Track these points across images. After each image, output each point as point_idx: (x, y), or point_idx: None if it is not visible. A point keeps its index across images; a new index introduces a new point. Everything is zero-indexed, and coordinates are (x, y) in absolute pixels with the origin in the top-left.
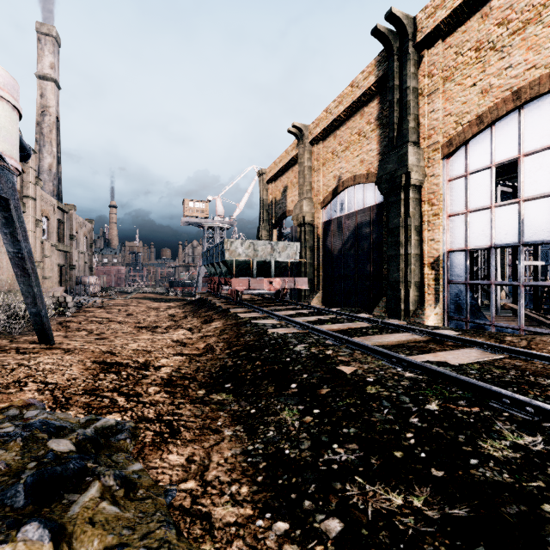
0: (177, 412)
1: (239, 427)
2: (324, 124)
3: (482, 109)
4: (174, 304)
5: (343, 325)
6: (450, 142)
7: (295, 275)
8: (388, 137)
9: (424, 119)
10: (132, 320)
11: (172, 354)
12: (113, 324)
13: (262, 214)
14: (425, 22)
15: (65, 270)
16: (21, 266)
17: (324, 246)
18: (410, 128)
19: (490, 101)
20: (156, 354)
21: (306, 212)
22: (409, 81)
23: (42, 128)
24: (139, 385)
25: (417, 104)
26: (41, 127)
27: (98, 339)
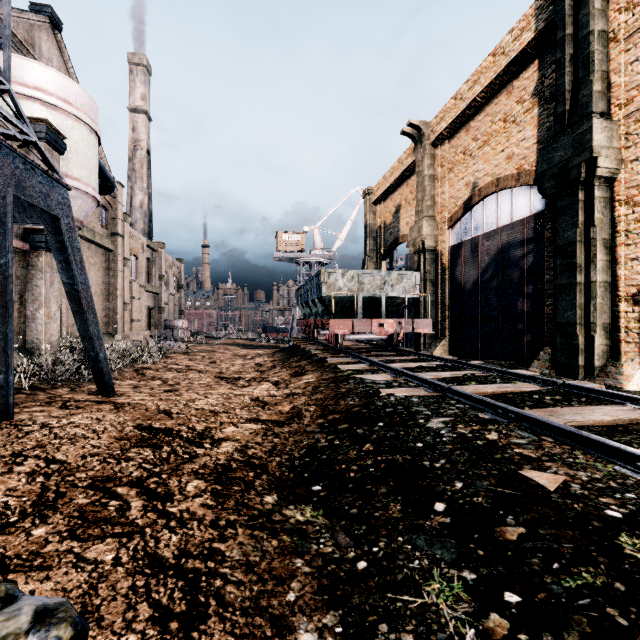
0: (217, 547)
1: (332, 617)
2: (452, 115)
3: None
4: (265, 352)
5: (497, 386)
6: None
7: (411, 317)
8: (555, 114)
9: (618, 76)
10: (214, 368)
11: (244, 419)
12: (191, 373)
13: (368, 243)
14: None
15: (155, 313)
16: (78, 301)
17: (451, 278)
18: (594, 93)
19: None
20: (224, 418)
21: (426, 235)
22: (593, 22)
23: (134, 164)
24: (177, 474)
25: (606, 55)
26: (133, 163)
27: (166, 392)
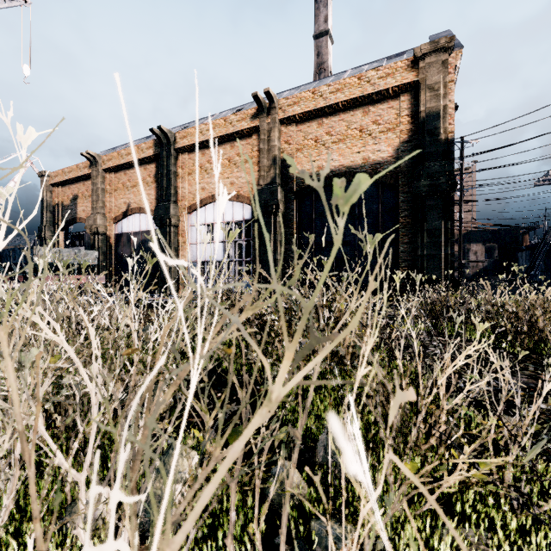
0: None
1: None
2: (116, 162)
3: (202, 197)
4: None
5: None
6: (191, 207)
7: (89, 274)
8: (161, 193)
9: (179, 190)
10: None
11: None
12: None
13: (45, 215)
14: (179, 140)
15: None
16: None
17: (116, 252)
18: (172, 193)
19: (205, 195)
20: None
21: (100, 225)
22: (171, 167)
23: None
24: None
25: (176, 180)
26: None
27: None
